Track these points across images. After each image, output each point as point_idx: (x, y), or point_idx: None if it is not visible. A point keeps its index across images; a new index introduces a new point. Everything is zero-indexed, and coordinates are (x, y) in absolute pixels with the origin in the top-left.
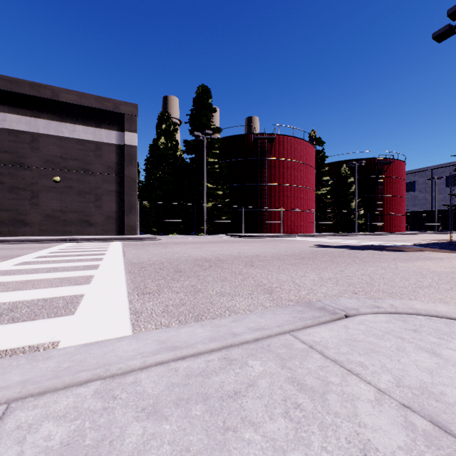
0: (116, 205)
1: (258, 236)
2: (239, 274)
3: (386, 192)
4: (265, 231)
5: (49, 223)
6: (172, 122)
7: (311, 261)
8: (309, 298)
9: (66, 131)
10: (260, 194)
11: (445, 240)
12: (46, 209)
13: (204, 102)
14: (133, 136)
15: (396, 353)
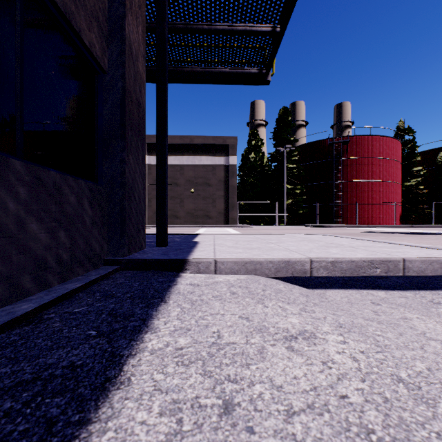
0: (224, 205)
1: (328, 226)
2: None
3: None
4: (340, 223)
5: (188, 217)
6: (259, 138)
7: None
8: None
9: (197, 161)
10: (335, 191)
11: None
12: (187, 209)
13: (284, 121)
14: (234, 158)
15: (297, 235)
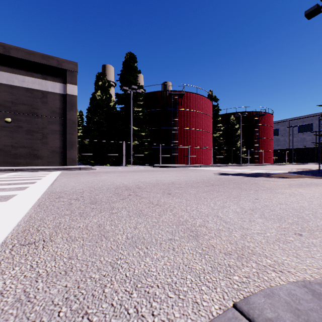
0: (60, 142)
1: (172, 167)
2: (157, 205)
3: (260, 135)
4: (177, 163)
5: (1, 156)
6: (106, 80)
7: (222, 188)
8: (251, 248)
9: (16, 81)
10: (173, 136)
11: (306, 169)
12: None
13: (131, 65)
14: (74, 87)
15: None
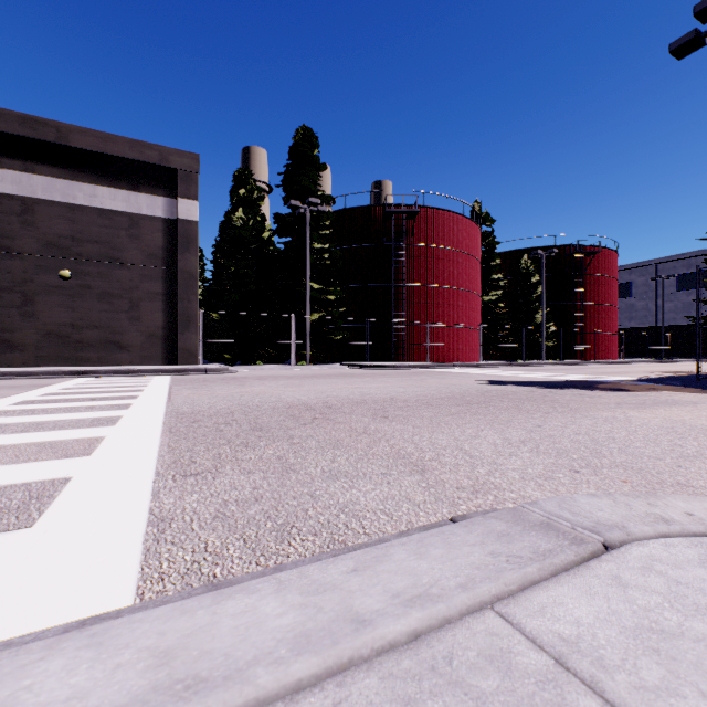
0: (164, 317)
1: (392, 367)
2: (364, 434)
3: (589, 298)
4: (403, 359)
5: (52, 345)
6: (255, 185)
7: (484, 409)
8: (495, 483)
9: (81, 196)
10: (395, 301)
11: (684, 372)
12: (47, 323)
13: (306, 154)
14: (192, 205)
15: None
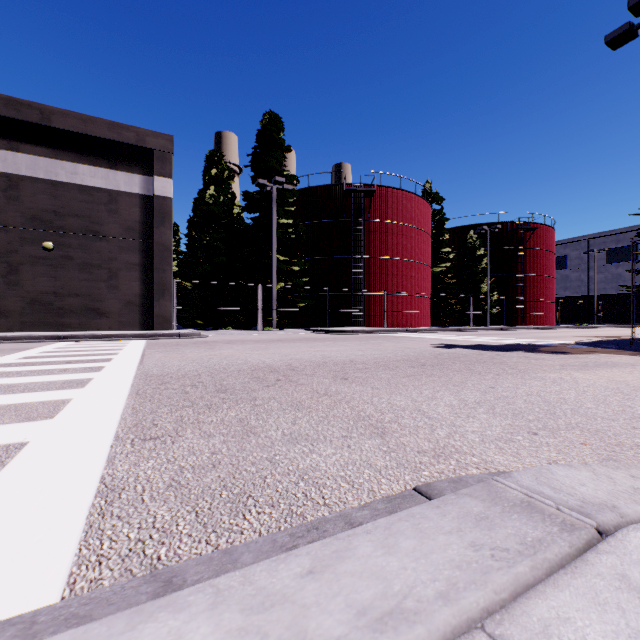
0: (140, 285)
1: (351, 332)
2: (325, 395)
3: (529, 270)
4: (361, 325)
5: (36, 312)
6: (226, 165)
7: (438, 371)
8: (456, 447)
9: (63, 173)
10: (354, 272)
11: (616, 337)
12: (31, 291)
13: (272, 137)
14: (166, 183)
15: None
